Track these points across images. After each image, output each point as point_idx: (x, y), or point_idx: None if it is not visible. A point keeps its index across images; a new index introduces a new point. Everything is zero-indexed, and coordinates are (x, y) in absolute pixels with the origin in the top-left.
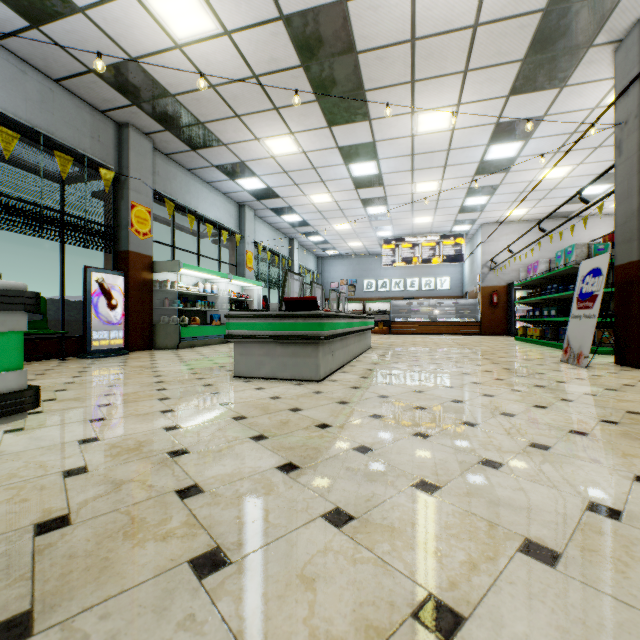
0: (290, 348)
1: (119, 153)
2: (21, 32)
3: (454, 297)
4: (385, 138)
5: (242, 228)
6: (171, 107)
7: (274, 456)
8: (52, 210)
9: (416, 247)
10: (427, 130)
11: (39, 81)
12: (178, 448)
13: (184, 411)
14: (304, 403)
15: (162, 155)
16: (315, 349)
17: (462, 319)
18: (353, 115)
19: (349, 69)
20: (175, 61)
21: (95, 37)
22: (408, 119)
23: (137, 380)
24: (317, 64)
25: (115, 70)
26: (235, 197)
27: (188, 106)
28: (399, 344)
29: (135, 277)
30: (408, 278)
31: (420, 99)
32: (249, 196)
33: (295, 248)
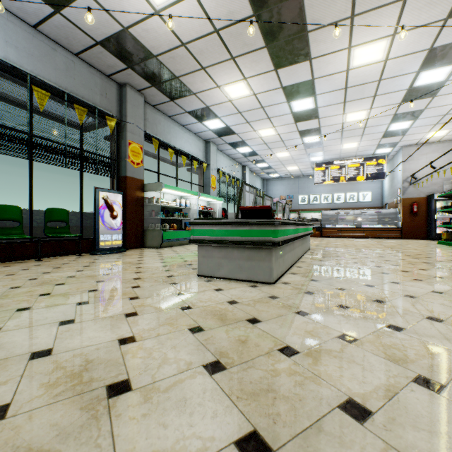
0: (245, 252)
1: (120, 106)
2: (49, 18)
3: (374, 208)
4: (322, 75)
5: (208, 158)
6: (154, 66)
7: (232, 411)
8: (73, 147)
9: (343, 168)
10: (361, 63)
11: (64, 55)
12: (121, 378)
13: (146, 315)
14: (261, 311)
15: (150, 106)
16: (268, 254)
17: (384, 225)
18: (296, 56)
19: (294, 12)
20: (155, 26)
21: (98, 14)
22: (345, 54)
23: (121, 276)
24: (267, 11)
25: (114, 40)
26: (202, 136)
27: (166, 64)
28: (333, 246)
29: (131, 195)
30: (335, 193)
31: (357, 33)
32: (213, 134)
33: (246, 173)
